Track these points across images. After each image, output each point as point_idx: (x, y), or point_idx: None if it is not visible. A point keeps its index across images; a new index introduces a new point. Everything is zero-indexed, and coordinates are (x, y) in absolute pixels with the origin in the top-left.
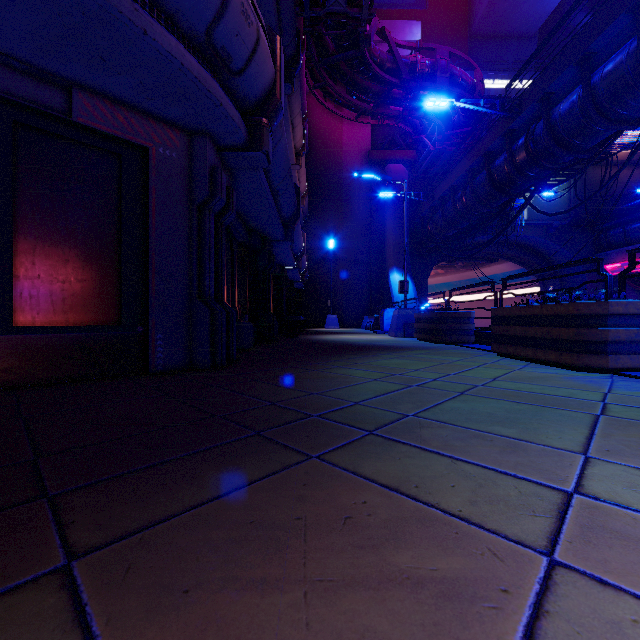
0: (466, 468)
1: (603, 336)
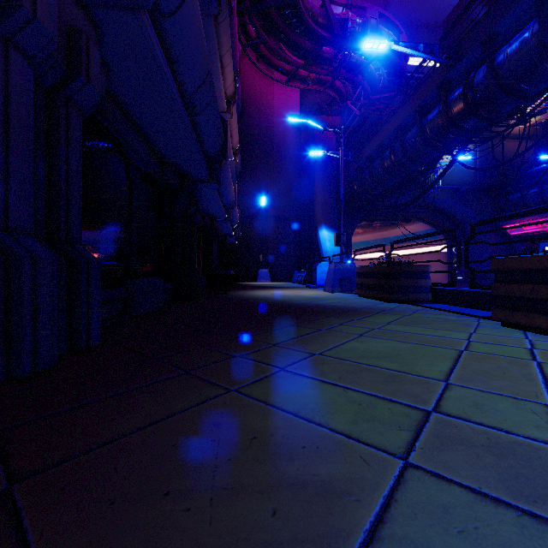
0: None
1: None
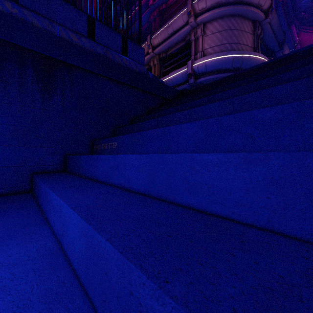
0: None
1: None
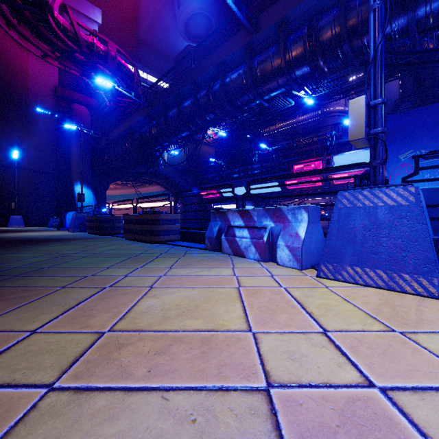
0: (57, 277)
1: (159, 228)
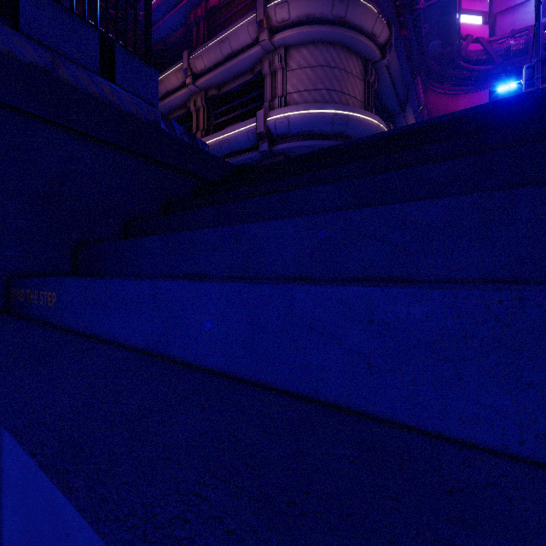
0: None
1: None
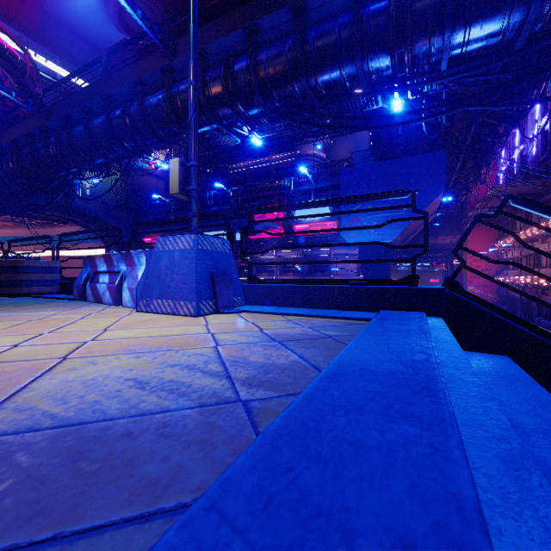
0: None
1: (22, 278)
